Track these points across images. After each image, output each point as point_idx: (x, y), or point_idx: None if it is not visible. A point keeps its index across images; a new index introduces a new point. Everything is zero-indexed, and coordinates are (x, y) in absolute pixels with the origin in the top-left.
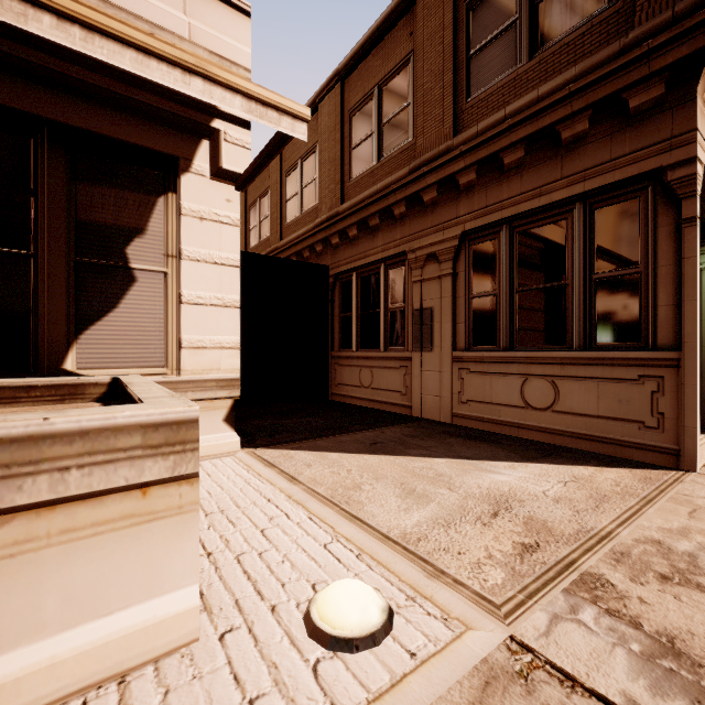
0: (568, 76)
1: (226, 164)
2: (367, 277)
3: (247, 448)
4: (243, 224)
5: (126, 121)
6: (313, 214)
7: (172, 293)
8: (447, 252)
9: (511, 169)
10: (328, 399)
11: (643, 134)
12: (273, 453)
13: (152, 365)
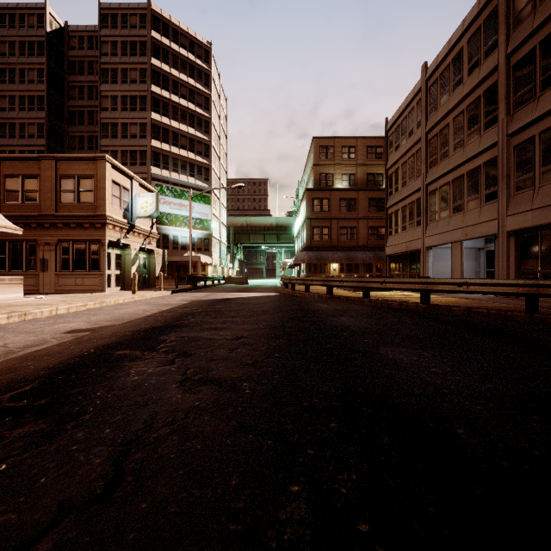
0: (85, 214)
1: None
2: (16, 244)
3: None
4: None
5: None
6: None
7: None
8: (54, 244)
9: (73, 228)
10: None
11: (99, 232)
12: None
13: None
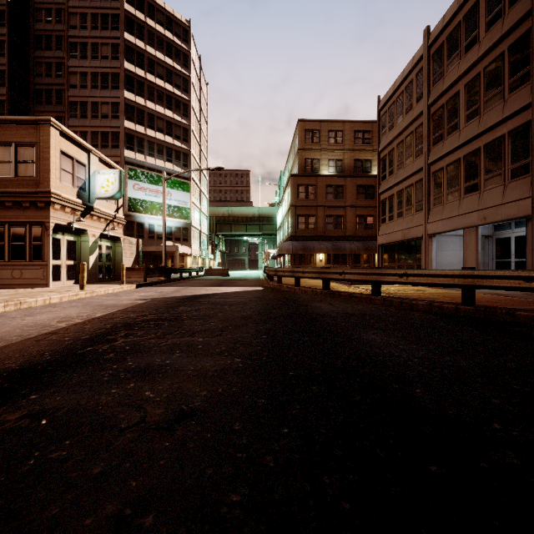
0: (24, 190)
1: None
2: None
3: None
4: None
5: None
6: None
7: None
8: None
9: (9, 207)
10: None
11: (42, 213)
12: None
13: None
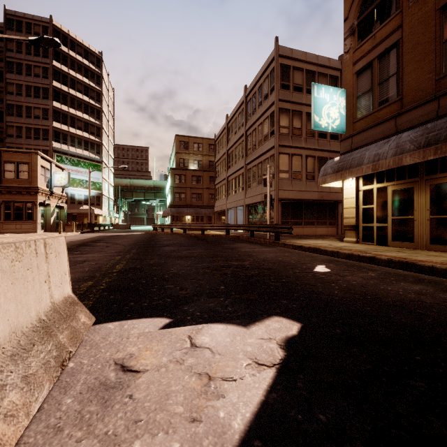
0: (23, 186)
1: None
2: None
3: None
4: None
5: None
6: None
7: None
8: None
9: (14, 194)
10: None
11: (33, 197)
12: None
13: None
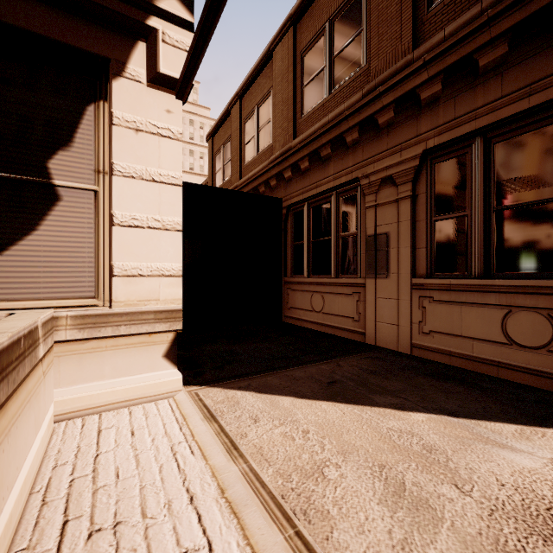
0: None
1: (164, 68)
2: (318, 206)
3: (190, 386)
4: (210, 169)
5: (44, 13)
6: (268, 153)
7: (104, 214)
8: (406, 174)
9: (488, 70)
10: (281, 321)
11: None
12: (217, 394)
13: (80, 295)
